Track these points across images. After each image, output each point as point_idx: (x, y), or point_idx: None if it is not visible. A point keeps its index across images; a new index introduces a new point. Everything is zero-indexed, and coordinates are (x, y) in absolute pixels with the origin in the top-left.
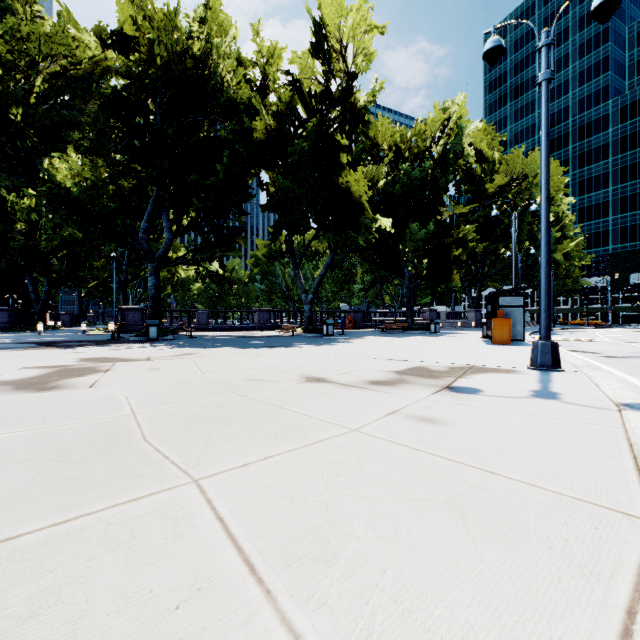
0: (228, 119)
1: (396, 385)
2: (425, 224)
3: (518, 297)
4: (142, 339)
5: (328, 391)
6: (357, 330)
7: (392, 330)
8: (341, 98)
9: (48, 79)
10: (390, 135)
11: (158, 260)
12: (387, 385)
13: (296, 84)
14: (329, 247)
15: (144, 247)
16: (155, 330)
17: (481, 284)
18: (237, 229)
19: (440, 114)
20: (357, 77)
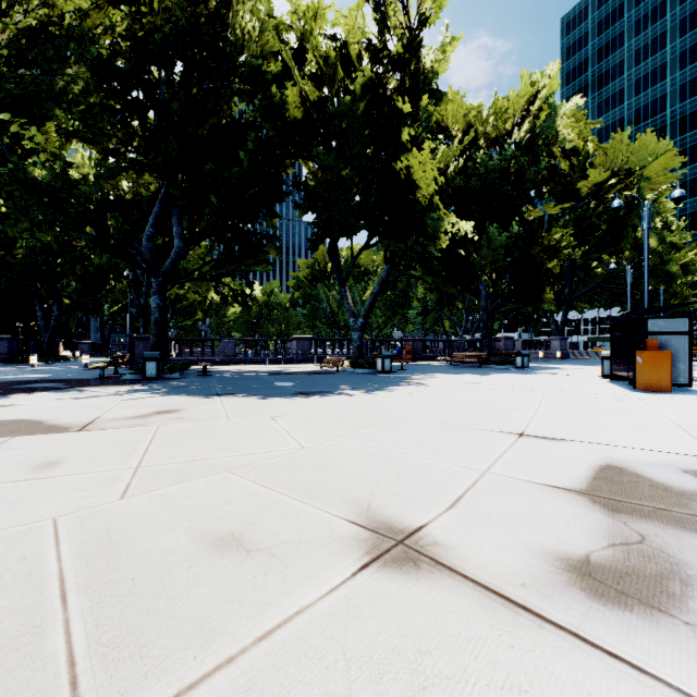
0: (256, 97)
1: (694, 614)
2: (507, 228)
3: (679, 319)
4: (138, 378)
5: (473, 695)
6: (417, 363)
7: (463, 363)
8: (402, 53)
9: (20, 38)
10: (462, 115)
11: (164, 274)
12: (660, 612)
13: (342, 48)
14: (385, 257)
15: (146, 257)
16: (154, 366)
17: (567, 306)
18: (267, 235)
19: (527, 86)
20: (424, 26)
